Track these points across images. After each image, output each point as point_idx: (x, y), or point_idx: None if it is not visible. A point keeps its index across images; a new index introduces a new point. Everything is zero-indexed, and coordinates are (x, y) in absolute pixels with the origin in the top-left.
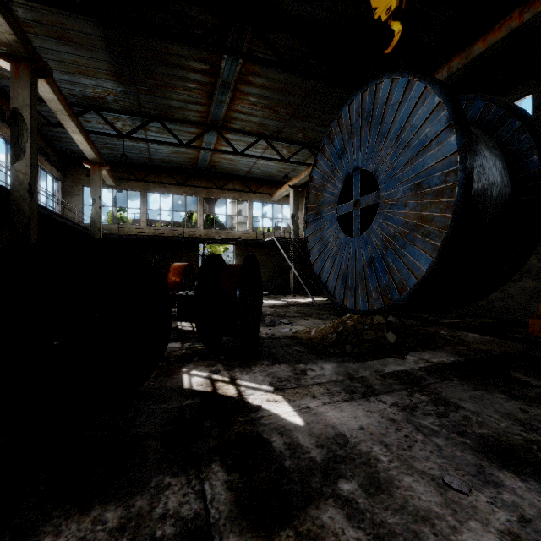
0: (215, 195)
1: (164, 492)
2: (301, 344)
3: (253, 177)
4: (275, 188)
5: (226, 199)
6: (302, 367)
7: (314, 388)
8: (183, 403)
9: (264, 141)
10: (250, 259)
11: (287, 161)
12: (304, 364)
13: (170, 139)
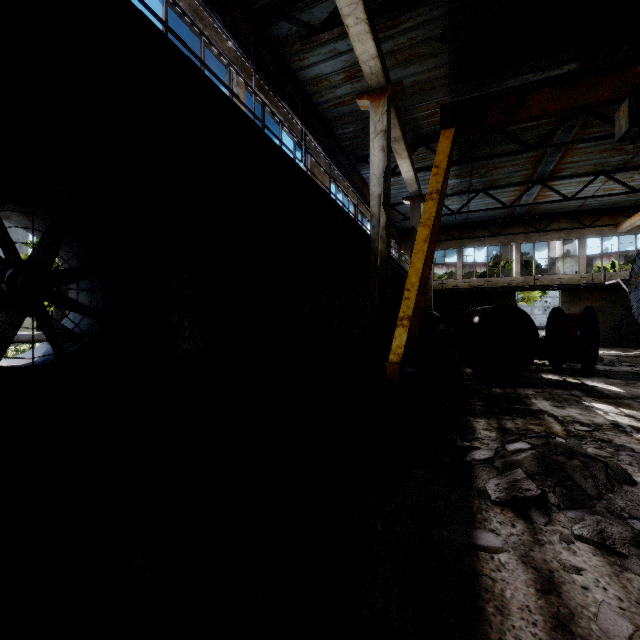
0: (534, 239)
1: (554, 390)
2: (639, 375)
3: (586, 209)
4: (623, 215)
5: (548, 241)
6: (633, 382)
7: (638, 387)
8: (548, 380)
9: (603, 176)
10: (588, 310)
11: (639, 191)
12: (636, 381)
13: (490, 200)
